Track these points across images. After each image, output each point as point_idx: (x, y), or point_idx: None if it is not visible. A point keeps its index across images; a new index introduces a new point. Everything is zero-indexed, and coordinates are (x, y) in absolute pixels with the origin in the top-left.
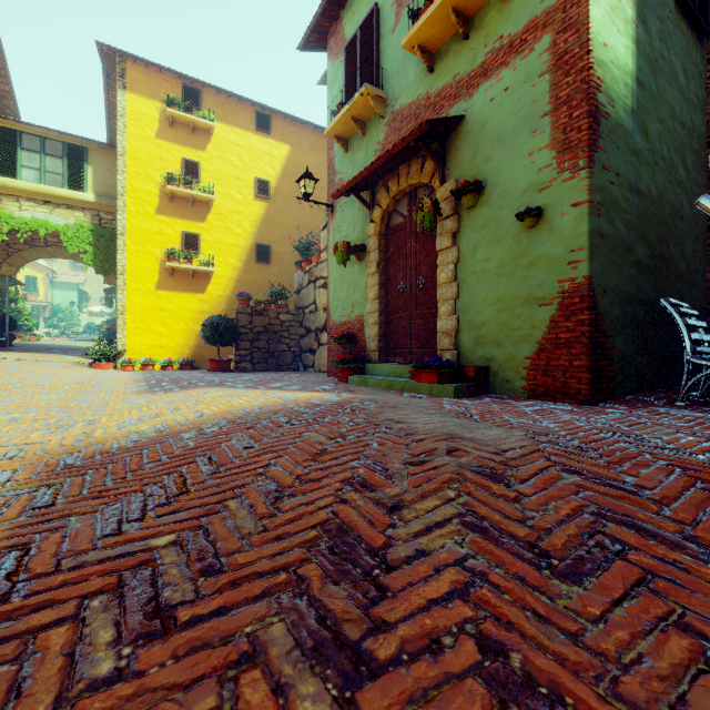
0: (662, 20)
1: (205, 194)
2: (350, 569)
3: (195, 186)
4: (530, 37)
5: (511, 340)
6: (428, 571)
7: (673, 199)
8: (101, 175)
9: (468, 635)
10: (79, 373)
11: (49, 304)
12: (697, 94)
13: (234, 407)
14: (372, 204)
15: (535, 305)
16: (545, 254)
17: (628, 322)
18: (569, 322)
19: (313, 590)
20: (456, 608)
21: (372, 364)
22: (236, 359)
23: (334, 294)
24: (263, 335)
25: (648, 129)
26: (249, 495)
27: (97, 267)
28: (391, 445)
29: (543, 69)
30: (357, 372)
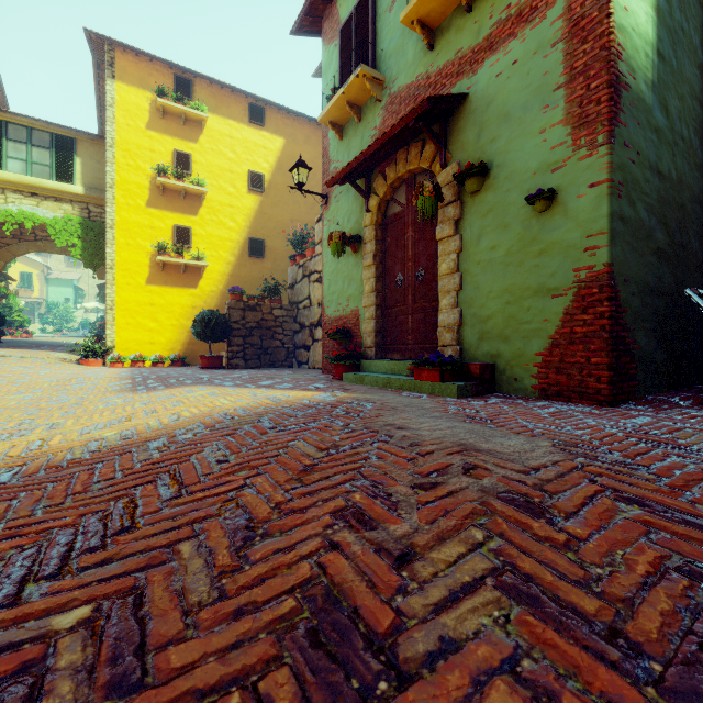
0: None
1: (197, 187)
2: (340, 681)
3: (187, 179)
4: (542, 3)
5: (520, 334)
6: (463, 687)
7: (693, 183)
8: (90, 167)
9: None
10: (65, 370)
11: (44, 300)
12: None
13: (216, 409)
14: (368, 193)
15: (547, 296)
16: (558, 240)
17: (649, 315)
18: (586, 314)
19: None
20: None
21: (368, 361)
22: (228, 356)
23: (328, 288)
24: (256, 331)
25: (668, 105)
26: (210, 533)
27: (85, 262)
28: (393, 459)
29: (556, 37)
30: (353, 369)
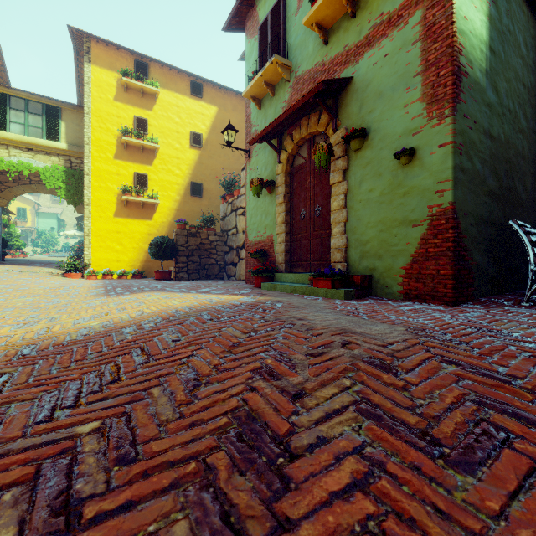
0: (509, 1)
1: (152, 144)
2: (255, 458)
3: (144, 138)
4: (405, 13)
5: (390, 253)
6: (329, 460)
7: (517, 143)
8: (72, 129)
9: (372, 535)
10: (53, 281)
11: (35, 229)
12: (534, 62)
13: (169, 307)
14: (280, 149)
15: (409, 226)
16: (417, 185)
17: (483, 239)
18: (437, 239)
19: (219, 481)
20: (357, 502)
21: (279, 273)
22: (176, 270)
23: (250, 220)
24: (196, 252)
25: (498, 87)
26: (171, 383)
27: (68, 200)
28: (294, 338)
29: (415, 38)
30: (268, 279)
